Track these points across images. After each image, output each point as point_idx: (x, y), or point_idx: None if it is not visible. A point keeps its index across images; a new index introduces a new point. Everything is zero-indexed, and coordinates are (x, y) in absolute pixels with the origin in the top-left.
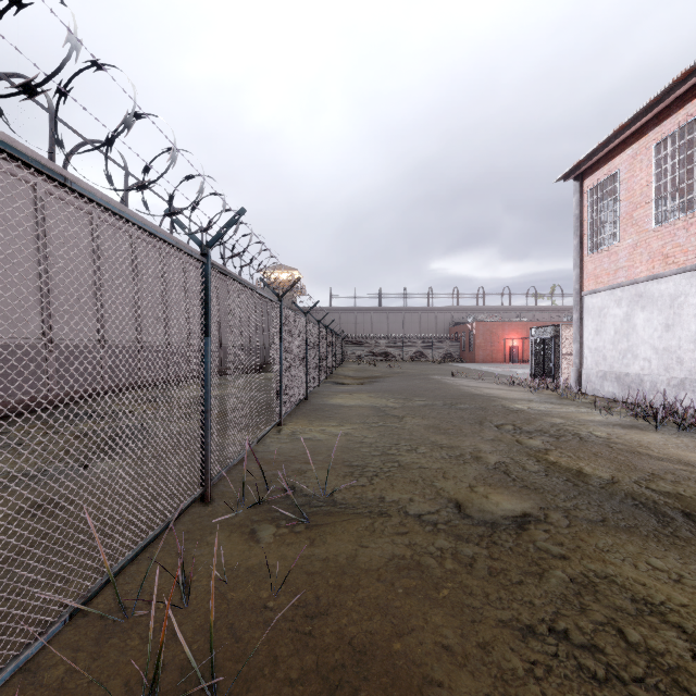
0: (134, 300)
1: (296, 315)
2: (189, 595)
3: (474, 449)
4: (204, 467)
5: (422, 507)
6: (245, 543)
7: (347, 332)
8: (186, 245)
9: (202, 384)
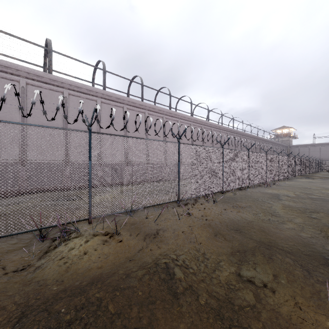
0: (261, 160)
1: (283, 156)
2: (267, 185)
3: (326, 186)
4: (266, 179)
5: (300, 186)
6: (272, 185)
7: (325, 156)
8: (246, 133)
9: (265, 169)
